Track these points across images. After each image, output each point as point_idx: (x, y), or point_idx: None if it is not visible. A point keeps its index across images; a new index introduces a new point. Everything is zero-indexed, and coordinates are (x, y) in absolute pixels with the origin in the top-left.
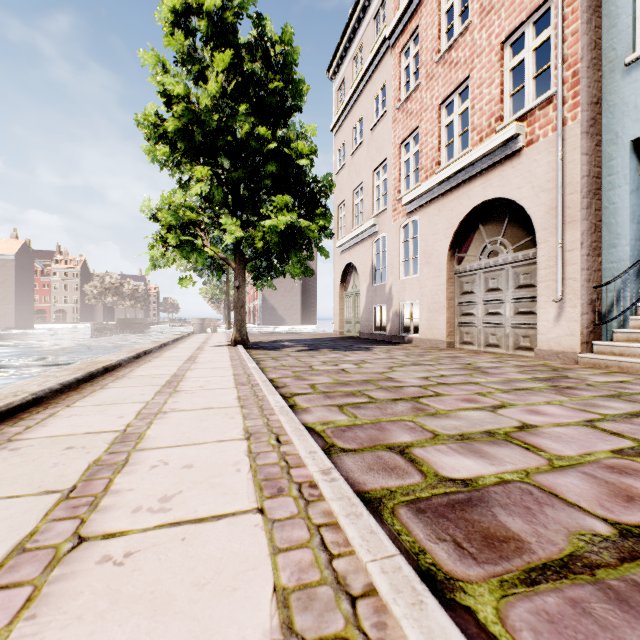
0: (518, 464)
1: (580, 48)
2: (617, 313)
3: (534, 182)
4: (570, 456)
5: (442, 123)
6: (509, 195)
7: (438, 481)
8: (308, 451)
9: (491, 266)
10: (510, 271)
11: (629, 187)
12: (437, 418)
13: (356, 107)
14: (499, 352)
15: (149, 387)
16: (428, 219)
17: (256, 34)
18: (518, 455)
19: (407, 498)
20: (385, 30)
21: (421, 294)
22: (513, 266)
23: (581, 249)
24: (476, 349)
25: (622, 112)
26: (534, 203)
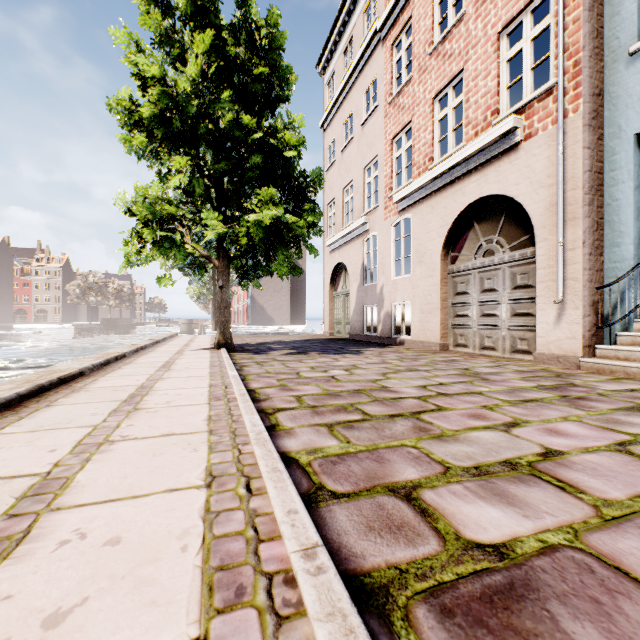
0: (559, 515)
1: (582, 36)
2: (620, 315)
3: (533, 178)
4: (619, 500)
5: (435, 117)
6: (506, 191)
7: (462, 549)
8: (286, 510)
9: (487, 266)
10: (507, 271)
11: (633, 183)
12: (444, 442)
13: (346, 102)
14: (495, 355)
15: (106, 404)
16: (421, 217)
17: (240, 15)
18: (554, 500)
19: (424, 585)
20: (376, 22)
21: (413, 294)
22: (510, 266)
23: (583, 248)
24: (471, 352)
25: (626, 104)
26: (533, 200)
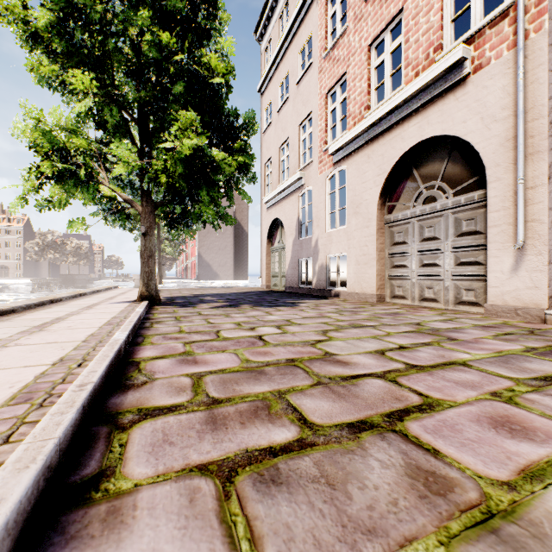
0: None
1: None
2: None
3: (484, 112)
4: None
5: (371, 65)
6: (451, 131)
7: None
8: None
9: (427, 213)
10: (450, 217)
11: None
12: None
13: (282, 64)
14: (437, 307)
15: None
16: (356, 167)
17: None
18: None
19: None
20: None
21: (349, 246)
22: (454, 212)
23: (548, 184)
24: (409, 303)
25: None
26: (484, 136)
